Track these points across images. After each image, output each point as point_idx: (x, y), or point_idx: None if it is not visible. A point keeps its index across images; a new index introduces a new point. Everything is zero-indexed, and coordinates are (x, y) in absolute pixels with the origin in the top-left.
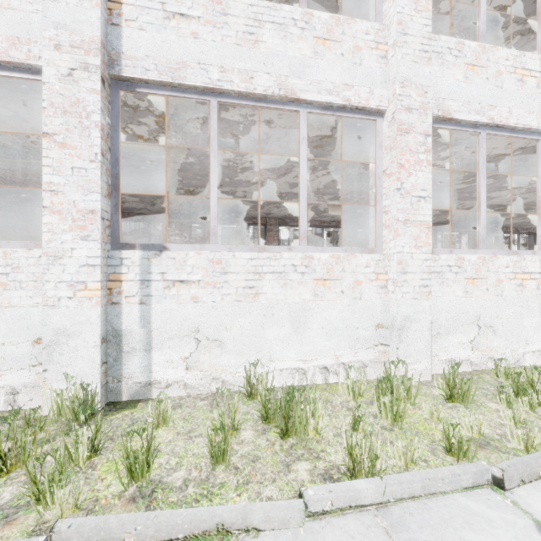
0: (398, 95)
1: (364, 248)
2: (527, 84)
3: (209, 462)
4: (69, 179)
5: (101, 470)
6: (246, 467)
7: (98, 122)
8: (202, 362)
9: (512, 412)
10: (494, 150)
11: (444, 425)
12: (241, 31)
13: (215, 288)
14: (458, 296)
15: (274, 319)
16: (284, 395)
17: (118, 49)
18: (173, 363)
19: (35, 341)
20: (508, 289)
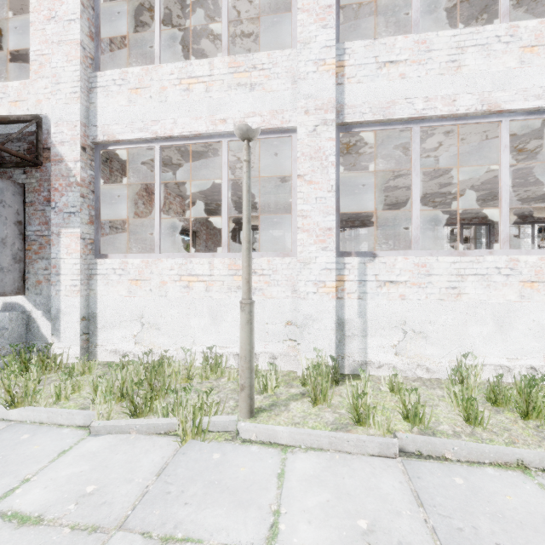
0: None
1: None
2: None
3: (464, 424)
4: (314, 206)
5: (378, 414)
6: (502, 432)
7: (333, 161)
8: (408, 350)
9: None
10: None
11: None
12: (444, 62)
13: (419, 288)
14: None
15: (476, 317)
16: (517, 383)
17: (342, 102)
18: (384, 349)
19: (286, 323)
20: None
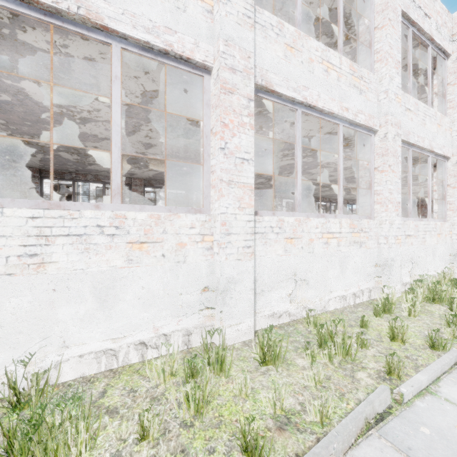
0: (222, 53)
1: (191, 208)
2: (330, 75)
3: None
4: None
5: None
6: None
7: None
8: None
9: (313, 373)
10: (311, 131)
11: (251, 402)
12: None
13: None
14: (279, 254)
15: (70, 293)
16: (37, 415)
17: None
18: None
19: None
20: (317, 247)
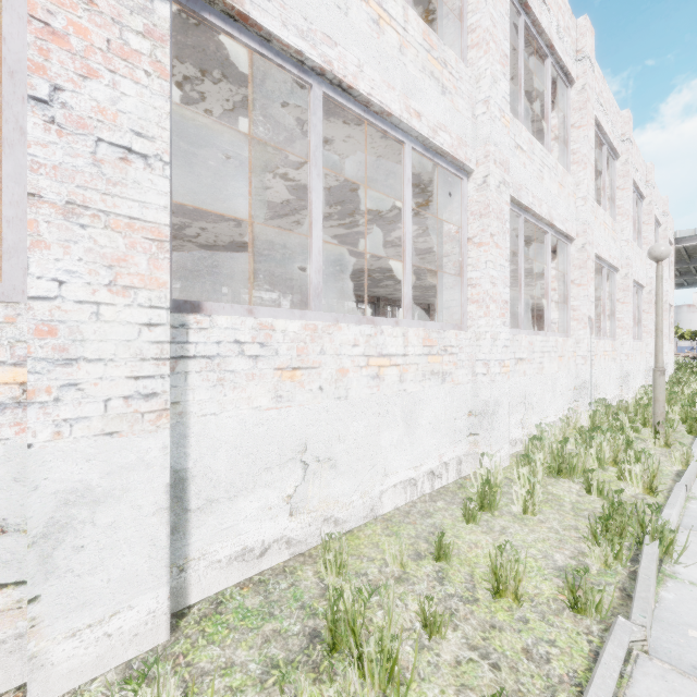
0: None
1: None
2: (385, 35)
3: None
4: None
5: None
6: None
7: None
8: None
9: None
10: (362, 166)
11: None
12: None
13: None
14: (261, 407)
15: None
16: None
17: None
18: None
19: None
20: (357, 385)
